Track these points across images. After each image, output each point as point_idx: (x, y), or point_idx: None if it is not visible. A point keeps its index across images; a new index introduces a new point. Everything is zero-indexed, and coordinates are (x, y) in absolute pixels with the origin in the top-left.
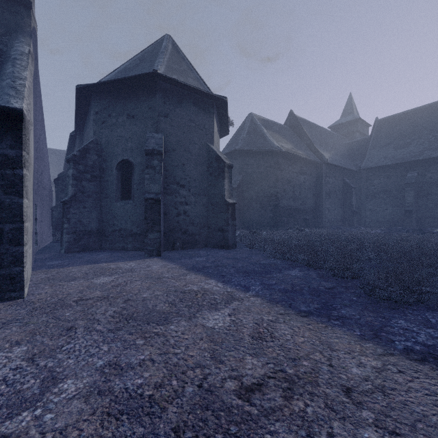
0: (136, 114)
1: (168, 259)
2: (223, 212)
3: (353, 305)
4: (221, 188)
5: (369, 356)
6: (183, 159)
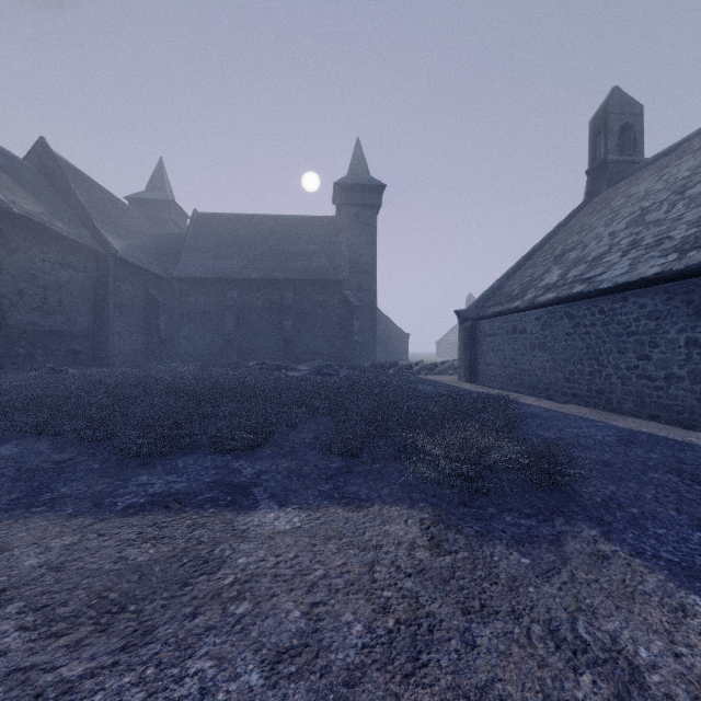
0: None
1: None
2: None
3: (88, 476)
4: None
5: (67, 534)
6: None
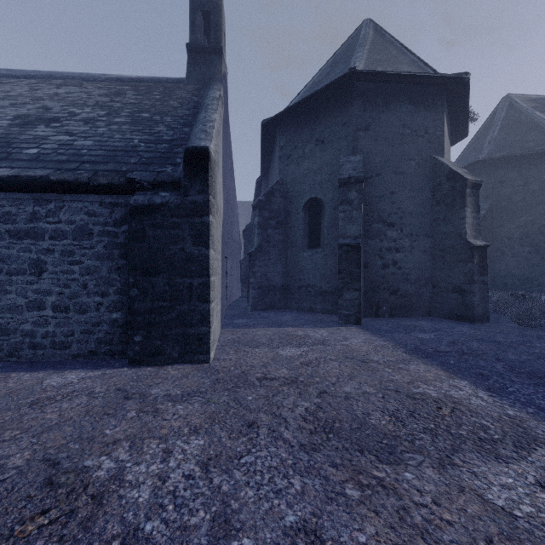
0: (326, 137)
1: (372, 330)
2: (462, 261)
3: None
4: (458, 223)
5: None
6: (392, 186)
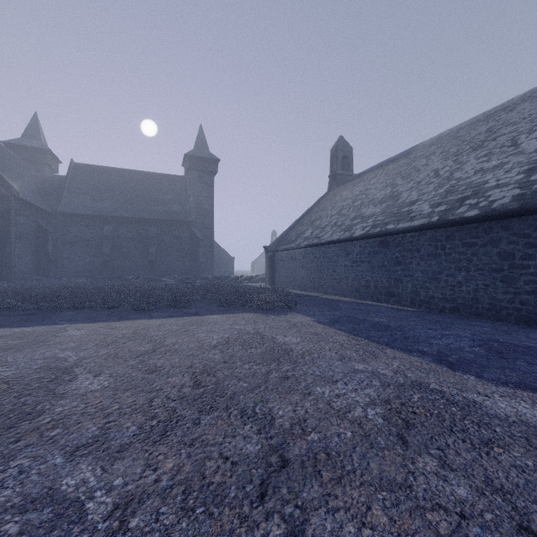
0: None
1: None
2: None
3: (133, 315)
4: None
5: (156, 321)
6: None
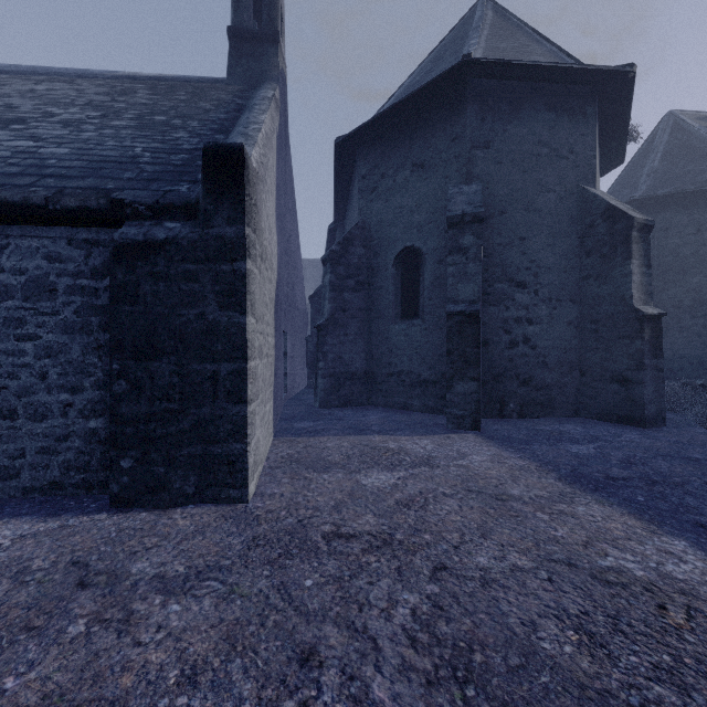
0: (428, 159)
1: (499, 439)
2: (626, 337)
3: None
4: (620, 281)
5: None
6: (523, 229)
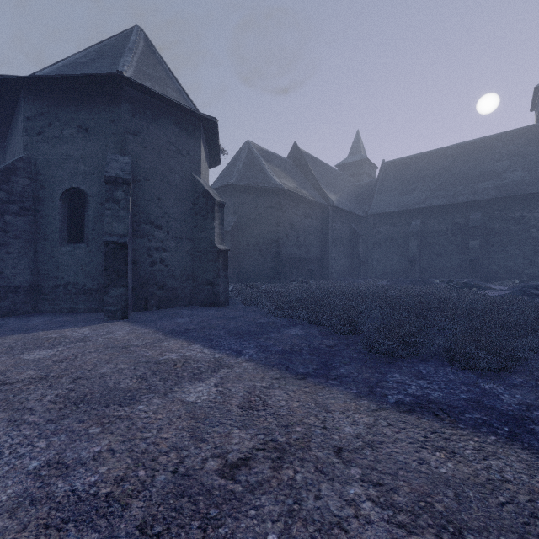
0: (91, 127)
1: (138, 321)
2: (212, 261)
3: (353, 362)
4: (210, 231)
5: (362, 413)
6: (160, 192)
